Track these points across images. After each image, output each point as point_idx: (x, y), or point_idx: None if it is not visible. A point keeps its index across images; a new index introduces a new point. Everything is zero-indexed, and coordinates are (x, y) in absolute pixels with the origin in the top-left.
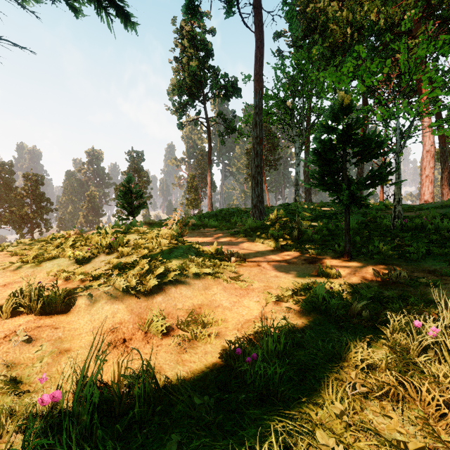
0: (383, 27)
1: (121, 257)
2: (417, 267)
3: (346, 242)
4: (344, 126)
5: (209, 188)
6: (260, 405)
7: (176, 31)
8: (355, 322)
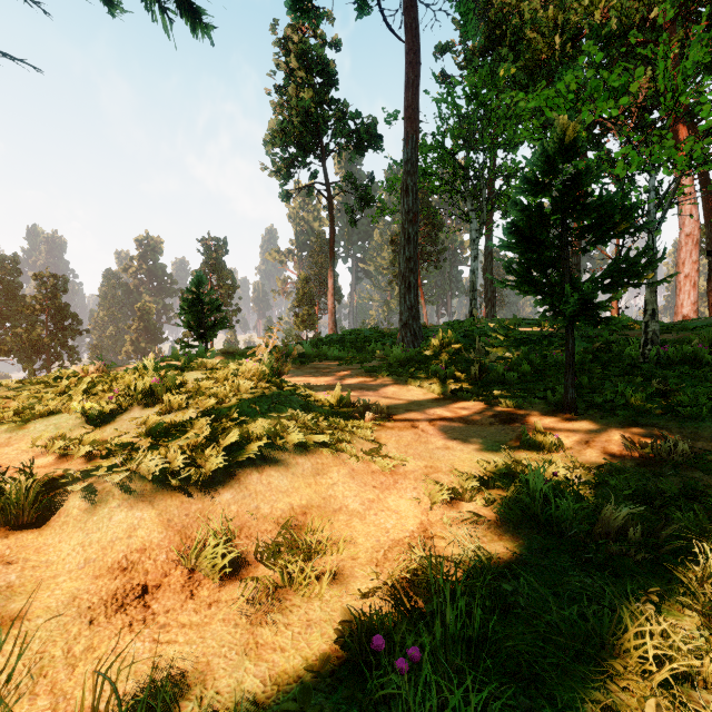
0: (616, 30)
1: (168, 413)
2: (699, 431)
3: (567, 385)
4: (566, 179)
5: (330, 297)
6: None
7: (277, 43)
8: (613, 549)
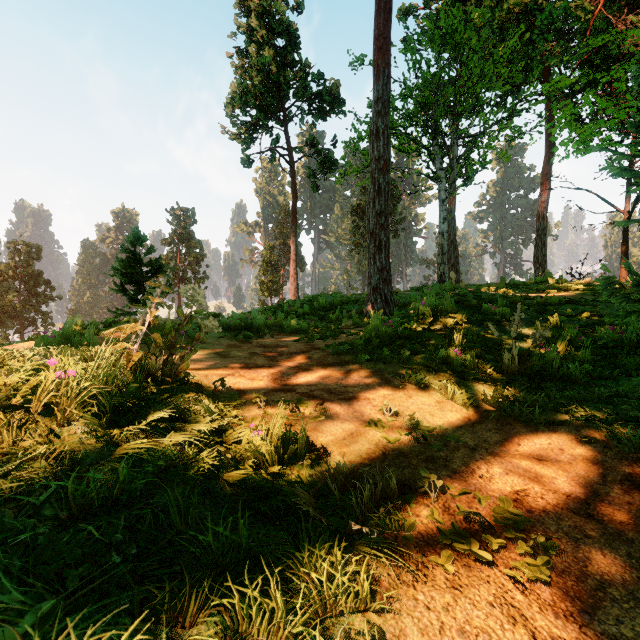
0: None
1: None
2: None
3: None
4: None
5: (292, 263)
6: None
7: (238, 3)
8: None
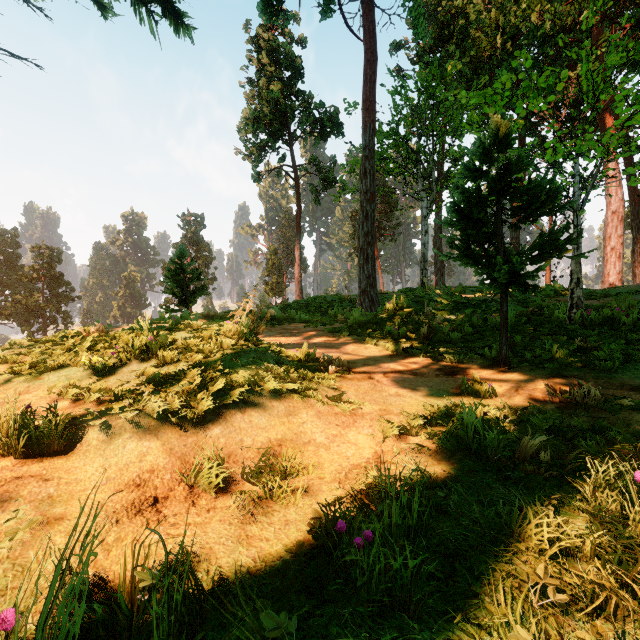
0: (550, 32)
1: (162, 366)
2: (612, 381)
3: (501, 343)
4: (500, 168)
5: (297, 267)
6: (379, 625)
7: (250, 41)
8: (528, 470)
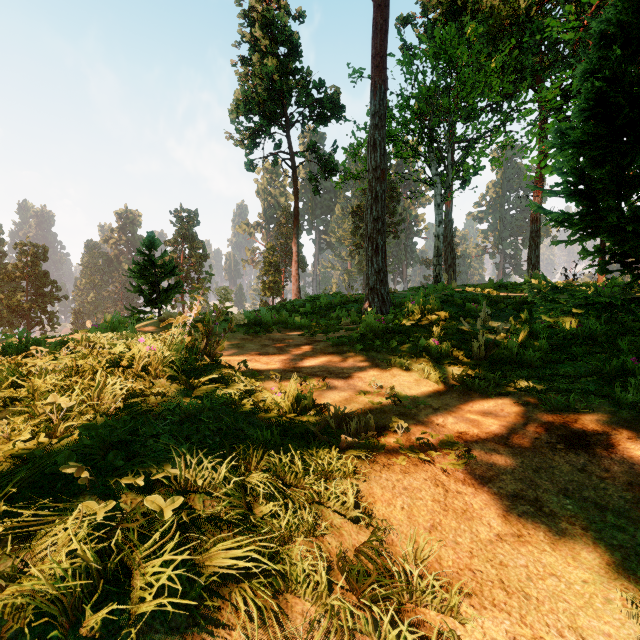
0: None
1: None
2: None
3: None
4: None
5: (294, 264)
6: None
7: (242, 14)
8: None
